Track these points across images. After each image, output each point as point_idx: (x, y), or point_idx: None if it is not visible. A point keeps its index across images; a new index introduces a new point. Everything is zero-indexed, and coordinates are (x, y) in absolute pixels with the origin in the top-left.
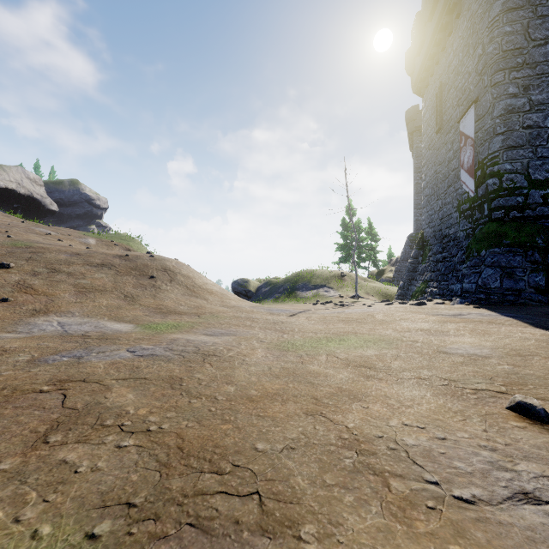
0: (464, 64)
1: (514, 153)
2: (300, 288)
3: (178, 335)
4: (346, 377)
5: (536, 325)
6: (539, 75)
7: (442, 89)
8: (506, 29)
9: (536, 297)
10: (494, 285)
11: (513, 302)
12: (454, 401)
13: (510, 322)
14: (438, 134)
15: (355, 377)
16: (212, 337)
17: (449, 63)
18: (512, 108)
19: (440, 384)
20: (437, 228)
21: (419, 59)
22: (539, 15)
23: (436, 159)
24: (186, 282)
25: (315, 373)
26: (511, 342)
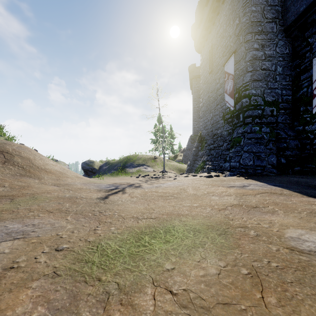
0: (227, 31)
1: (257, 84)
2: (128, 166)
3: None
4: None
5: (305, 194)
6: (269, 40)
7: (213, 47)
8: (253, 8)
9: (272, 170)
10: (250, 163)
11: (261, 174)
12: None
13: (287, 192)
14: (210, 74)
15: None
16: None
17: (217, 31)
18: (256, 57)
19: None
20: (209, 130)
21: (199, 30)
22: (269, 4)
23: (209, 89)
24: (23, 163)
25: None
26: None
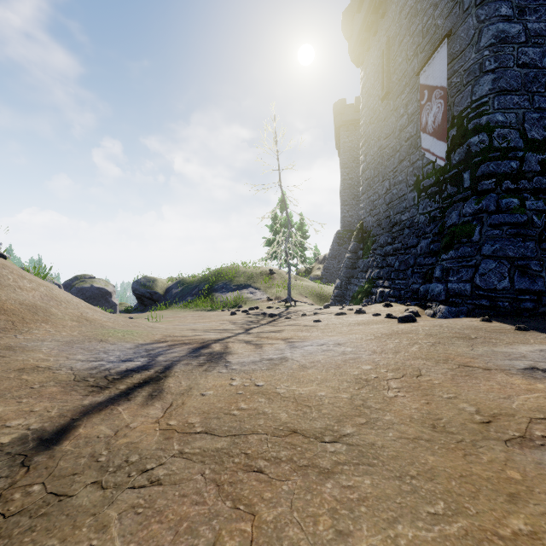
0: None
1: (507, 100)
2: (219, 289)
3: None
4: None
5: None
6: None
7: (390, 45)
8: None
9: None
10: (501, 285)
11: (532, 311)
12: None
13: None
14: (385, 101)
15: None
16: None
17: (402, 6)
18: (505, 36)
19: None
20: (382, 215)
21: (359, 17)
22: None
23: (381, 132)
24: None
25: None
26: None
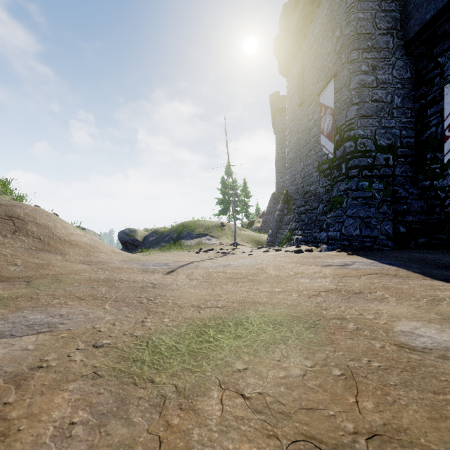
0: (324, 46)
1: (365, 122)
2: (185, 237)
3: None
4: None
5: (428, 275)
6: (383, 59)
7: (304, 69)
8: (360, 15)
9: (387, 243)
10: (355, 233)
11: (370, 248)
12: None
13: (404, 273)
14: (301, 107)
15: None
16: None
17: (311, 46)
18: (364, 83)
19: None
20: (299, 186)
21: (284, 45)
22: (383, 8)
23: (298, 128)
24: (40, 233)
25: None
26: None
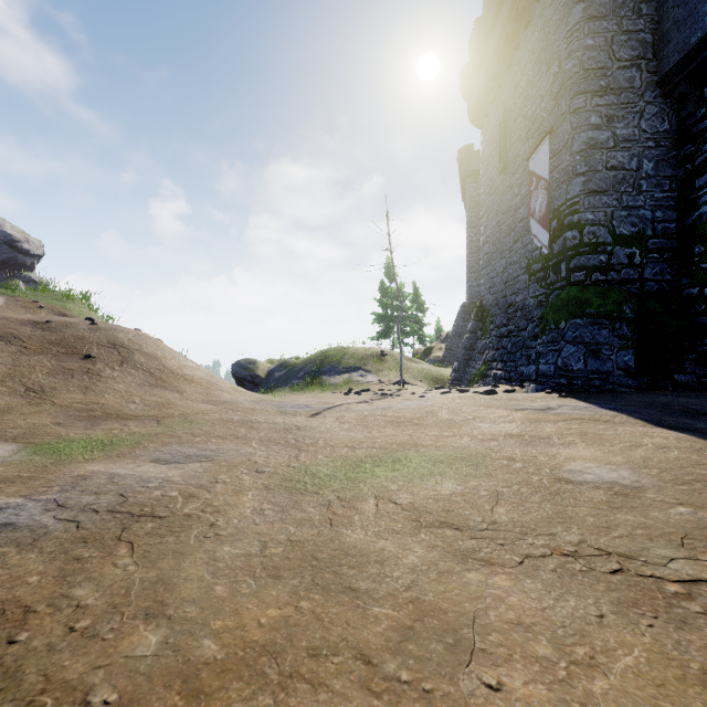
0: (535, 86)
1: (596, 200)
2: (327, 372)
3: (98, 466)
4: (421, 560)
5: (654, 422)
6: (624, 105)
7: (506, 118)
8: (588, 42)
9: (626, 381)
10: (577, 366)
11: (600, 388)
12: (669, 629)
13: (621, 419)
14: (502, 175)
15: (440, 561)
16: (165, 466)
17: (516, 84)
18: (594, 143)
19: (608, 570)
20: (500, 294)
21: (477, 80)
22: (624, 29)
23: (499, 206)
24: (149, 365)
25: (358, 554)
26: (649, 455)
